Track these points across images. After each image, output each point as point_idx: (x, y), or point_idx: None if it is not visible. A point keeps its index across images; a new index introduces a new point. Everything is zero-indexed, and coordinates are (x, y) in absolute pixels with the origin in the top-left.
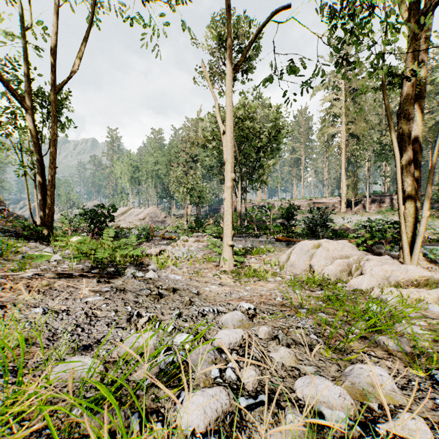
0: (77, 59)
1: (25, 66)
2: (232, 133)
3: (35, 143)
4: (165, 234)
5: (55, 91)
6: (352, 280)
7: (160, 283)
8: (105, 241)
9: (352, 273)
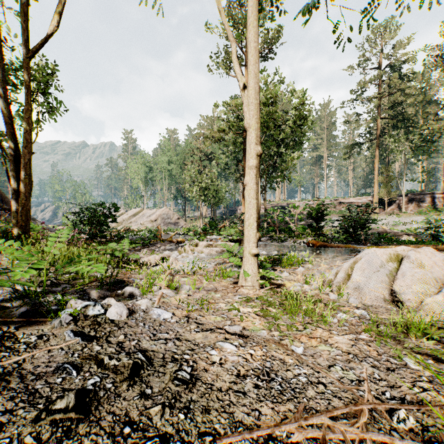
0: (56, 15)
1: None
2: (258, 85)
3: (8, 124)
4: (175, 236)
5: (28, 55)
6: None
7: (121, 337)
8: (48, 248)
9: None
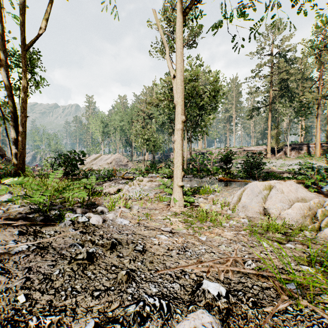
0: (44, 21)
1: (1, 28)
2: (182, 76)
3: (9, 96)
4: (126, 174)
5: (25, 49)
6: (327, 230)
7: (101, 232)
8: (50, 182)
9: (317, 218)
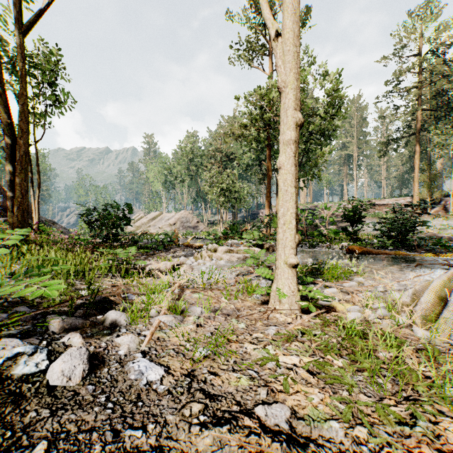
0: None
1: None
2: (297, 27)
3: (4, 113)
4: (193, 241)
5: (23, 32)
6: None
7: (36, 452)
8: None
9: None
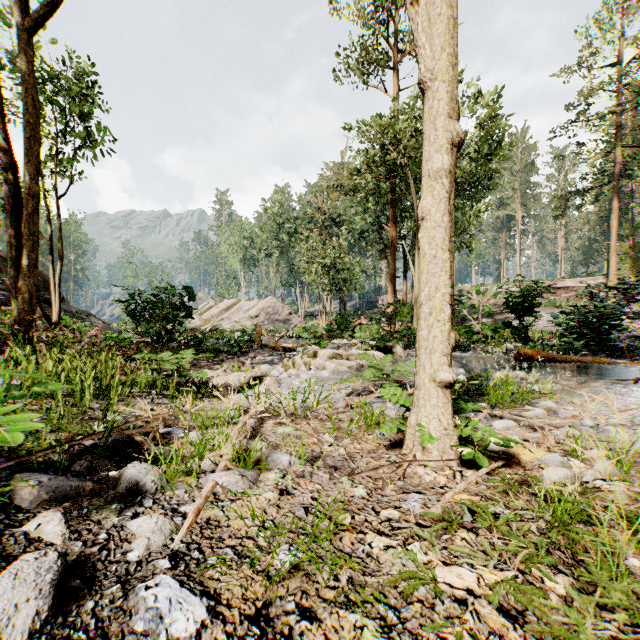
0: None
1: None
2: None
3: (3, 151)
4: (283, 340)
5: (27, 29)
6: None
7: None
8: None
9: None
